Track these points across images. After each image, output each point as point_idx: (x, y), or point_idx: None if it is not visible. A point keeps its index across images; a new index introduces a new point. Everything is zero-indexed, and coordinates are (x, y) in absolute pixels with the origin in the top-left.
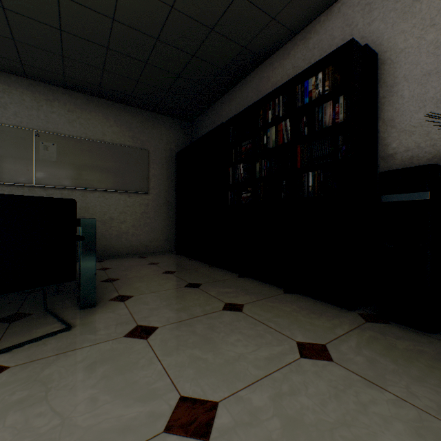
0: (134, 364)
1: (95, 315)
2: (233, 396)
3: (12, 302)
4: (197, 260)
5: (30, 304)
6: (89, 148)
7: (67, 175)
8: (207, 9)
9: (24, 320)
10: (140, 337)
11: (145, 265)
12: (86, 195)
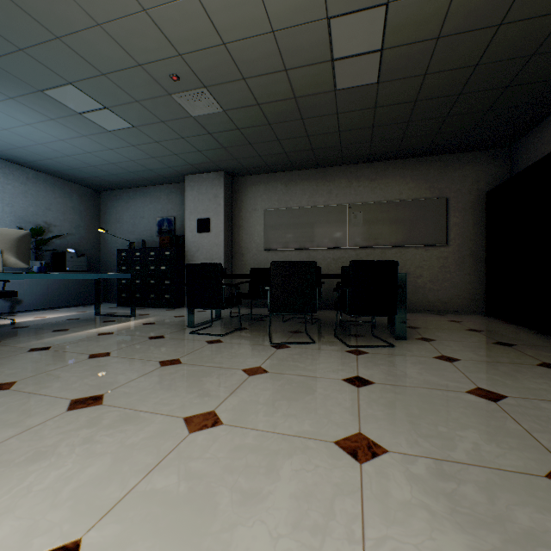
0: (442, 369)
1: (407, 344)
2: (522, 398)
3: (350, 329)
4: (516, 324)
5: (360, 331)
6: (387, 209)
7: (370, 236)
8: (522, 44)
9: (363, 338)
10: (445, 361)
11: (444, 321)
12: (384, 252)
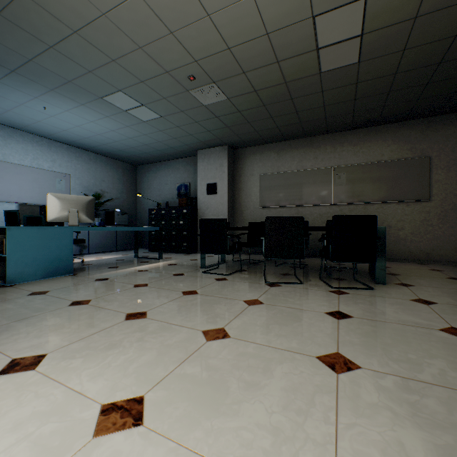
0: (417, 310)
1: (386, 288)
2: None
3: (333, 273)
4: None
5: (343, 275)
6: (369, 170)
7: (353, 194)
8: None
9: (345, 281)
10: (422, 303)
11: (424, 270)
12: (366, 208)
